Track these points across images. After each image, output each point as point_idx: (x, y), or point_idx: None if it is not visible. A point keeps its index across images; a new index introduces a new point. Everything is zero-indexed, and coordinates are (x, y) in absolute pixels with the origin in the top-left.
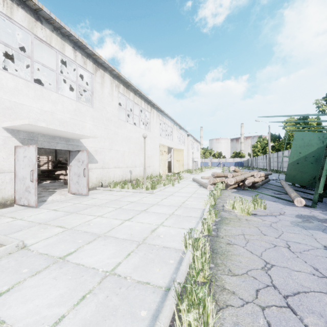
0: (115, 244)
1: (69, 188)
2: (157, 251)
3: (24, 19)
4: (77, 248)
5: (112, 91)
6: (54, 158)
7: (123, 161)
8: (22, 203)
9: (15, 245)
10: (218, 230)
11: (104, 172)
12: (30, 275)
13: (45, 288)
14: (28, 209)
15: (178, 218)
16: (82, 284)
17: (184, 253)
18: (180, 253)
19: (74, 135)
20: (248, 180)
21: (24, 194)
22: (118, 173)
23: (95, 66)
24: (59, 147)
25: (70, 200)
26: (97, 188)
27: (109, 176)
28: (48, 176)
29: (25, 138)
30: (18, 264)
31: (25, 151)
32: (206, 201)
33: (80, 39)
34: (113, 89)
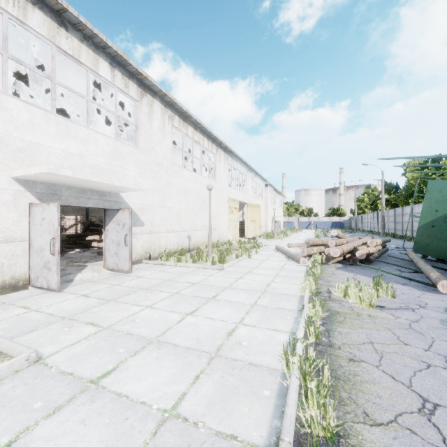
0: (175, 358)
1: (104, 261)
2: (241, 372)
3: (42, 24)
4: (117, 362)
5: (163, 124)
6: (85, 218)
7: (179, 223)
8: (40, 284)
9: (24, 358)
10: (330, 334)
11: (153, 239)
12: (45, 415)
13: (68, 443)
14: (48, 293)
15: (265, 311)
16: (126, 435)
17: (284, 377)
18: (279, 379)
19: (111, 187)
20: (359, 250)
21: (42, 273)
22: (172, 240)
23: (140, 89)
24: (90, 205)
25: (106, 279)
26: (143, 261)
27: (159, 244)
28: (76, 243)
29: (44, 192)
30: (27, 392)
31: (43, 211)
32: (304, 284)
33: (121, 51)
34: (165, 121)
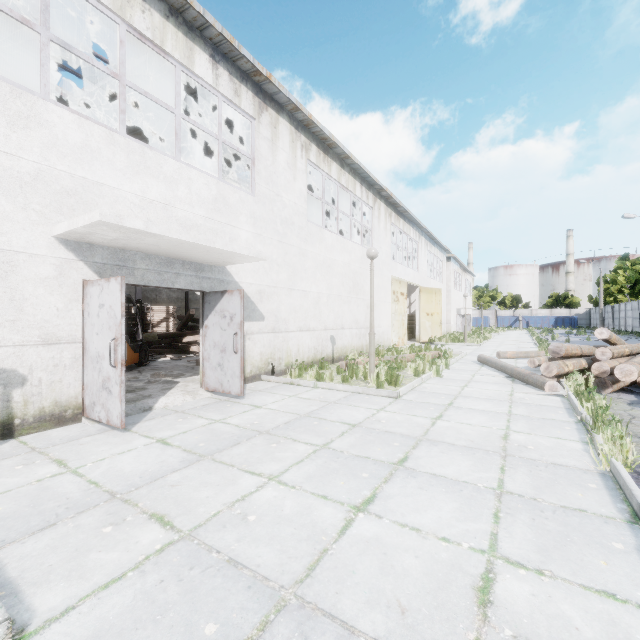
0: None
1: (202, 377)
2: None
3: None
4: None
5: (293, 158)
6: (185, 311)
7: (317, 316)
8: (97, 415)
9: None
10: None
11: (277, 342)
12: None
13: None
14: (107, 433)
15: (539, 517)
16: None
17: None
18: None
19: (212, 255)
20: None
21: (99, 396)
22: (306, 344)
23: (258, 100)
24: (180, 285)
25: (204, 408)
26: (262, 377)
27: (287, 350)
28: (170, 346)
29: (107, 262)
30: None
31: (101, 292)
32: (607, 447)
33: (227, 33)
34: (296, 153)
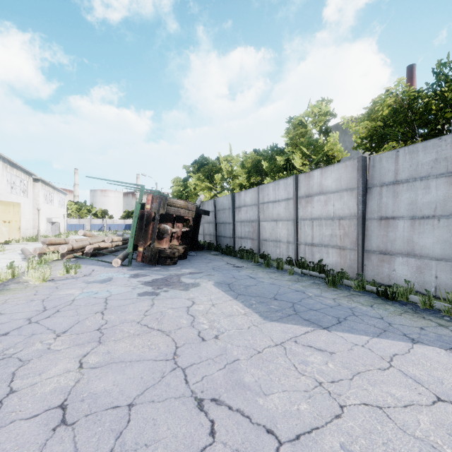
0: None
1: None
2: None
3: None
4: None
5: None
6: None
7: None
8: None
9: None
10: None
11: None
12: None
13: None
14: None
15: None
16: None
17: None
18: None
19: None
20: (89, 246)
21: None
22: None
23: None
24: None
25: None
26: None
27: None
28: None
29: None
30: None
31: None
32: None
33: None
34: None
